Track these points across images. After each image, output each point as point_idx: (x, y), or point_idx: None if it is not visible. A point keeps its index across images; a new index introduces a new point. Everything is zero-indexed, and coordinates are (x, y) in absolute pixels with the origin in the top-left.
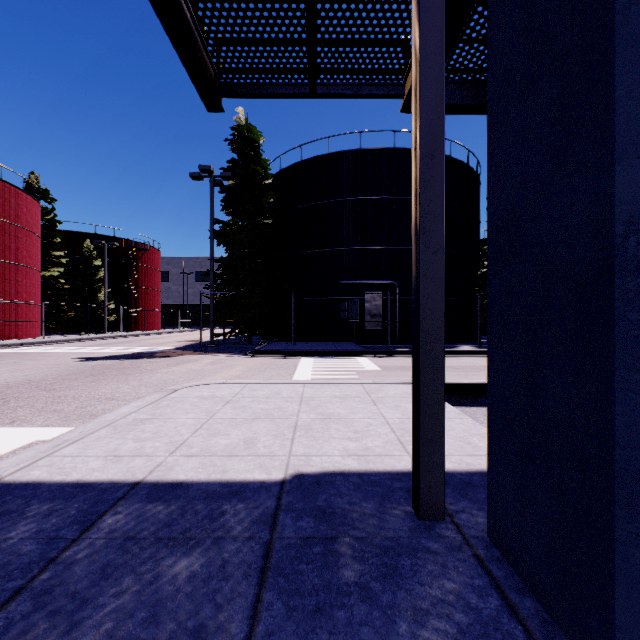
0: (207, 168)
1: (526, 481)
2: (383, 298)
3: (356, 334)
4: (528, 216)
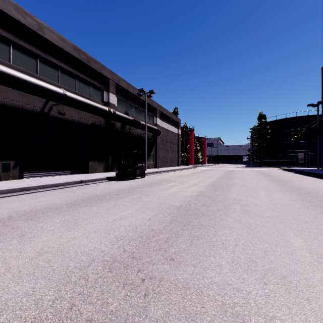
0: (256, 127)
1: (322, 165)
2: (304, 154)
3: (295, 164)
4: (322, 156)
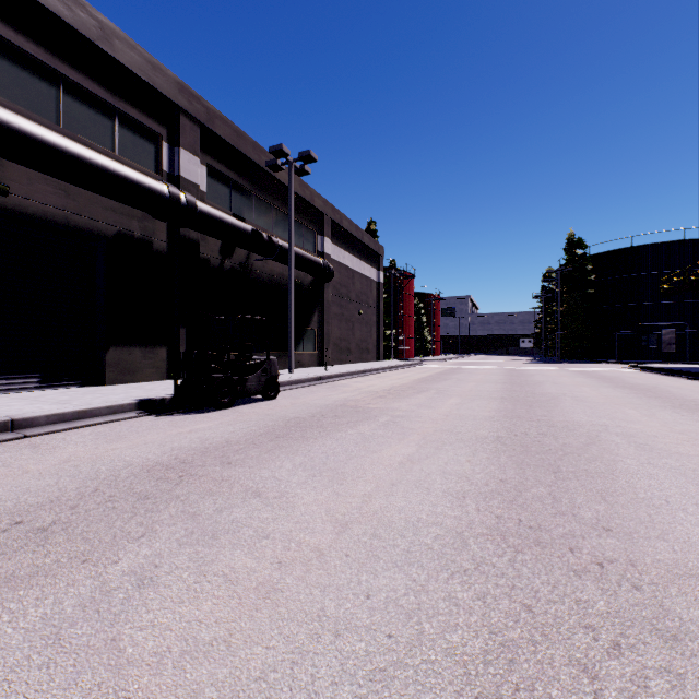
0: (562, 269)
1: None
2: (675, 333)
3: (654, 355)
4: None
